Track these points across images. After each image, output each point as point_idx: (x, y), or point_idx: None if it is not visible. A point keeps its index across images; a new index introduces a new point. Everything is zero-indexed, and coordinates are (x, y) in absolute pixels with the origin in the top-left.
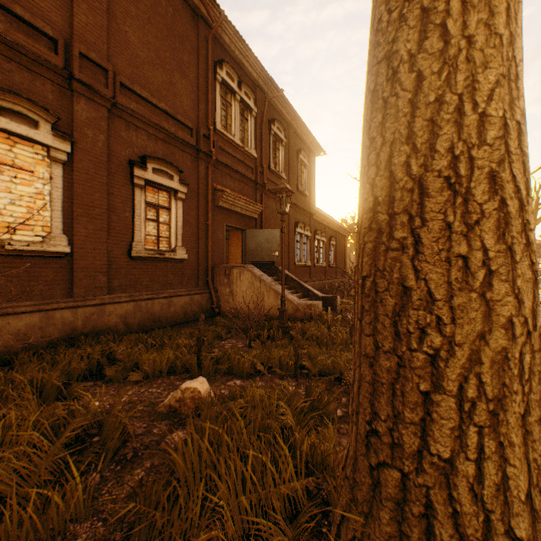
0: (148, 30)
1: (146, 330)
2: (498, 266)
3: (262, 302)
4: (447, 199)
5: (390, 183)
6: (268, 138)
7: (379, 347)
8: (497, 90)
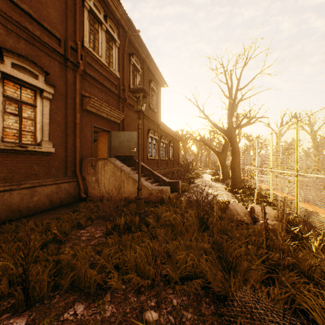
0: None
1: (1, 223)
2: None
3: (122, 188)
4: None
5: None
6: (128, 66)
7: None
8: None
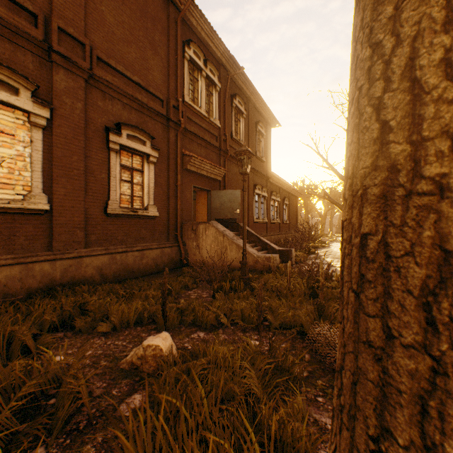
0: (123, 11)
1: (121, 280)
2: None
3: (225, 254)
4: None
5: (412, 96)
6: (230, 110)
7: (394, 337)
8: None
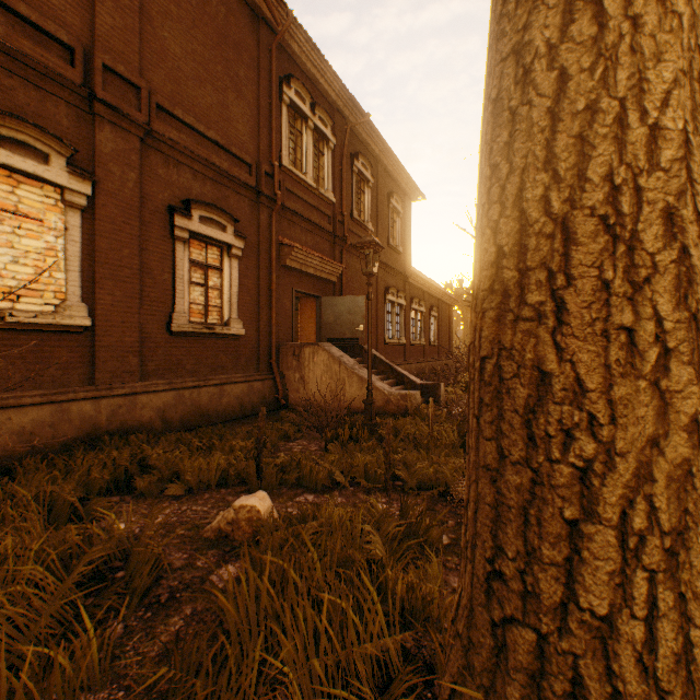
0: (193, 36)
1: (191, 428)
2: (677, 342)
3: (342, 391)
4: (604, 248)
5: (520, 226)
6: (350, 177)
7: (505, 456)
8: (675, 91)
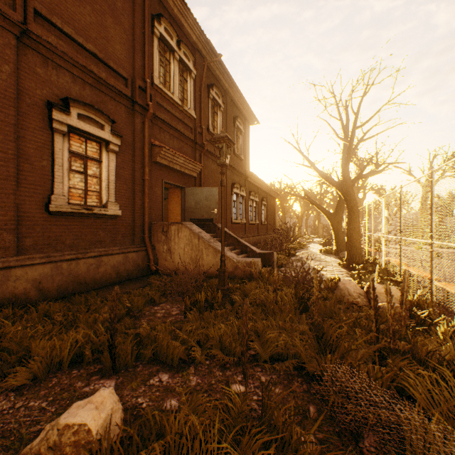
0: None
1: (68, 295)
2: None
3: (200, 259)
4: None
5: None
6: (207, 101)
7: None
8: None
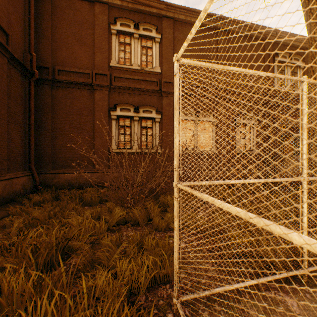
0: (240, 64)
1: None
2: None
3: None
4: (315, 145)
5: None
6: None
7: None
8: None
